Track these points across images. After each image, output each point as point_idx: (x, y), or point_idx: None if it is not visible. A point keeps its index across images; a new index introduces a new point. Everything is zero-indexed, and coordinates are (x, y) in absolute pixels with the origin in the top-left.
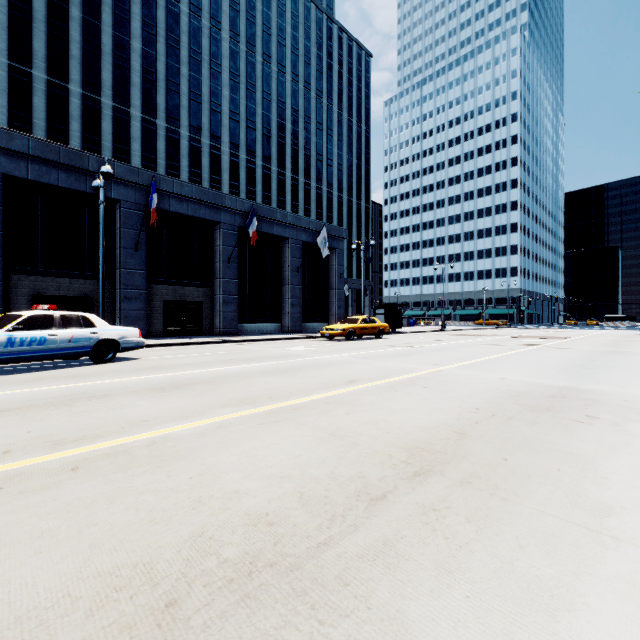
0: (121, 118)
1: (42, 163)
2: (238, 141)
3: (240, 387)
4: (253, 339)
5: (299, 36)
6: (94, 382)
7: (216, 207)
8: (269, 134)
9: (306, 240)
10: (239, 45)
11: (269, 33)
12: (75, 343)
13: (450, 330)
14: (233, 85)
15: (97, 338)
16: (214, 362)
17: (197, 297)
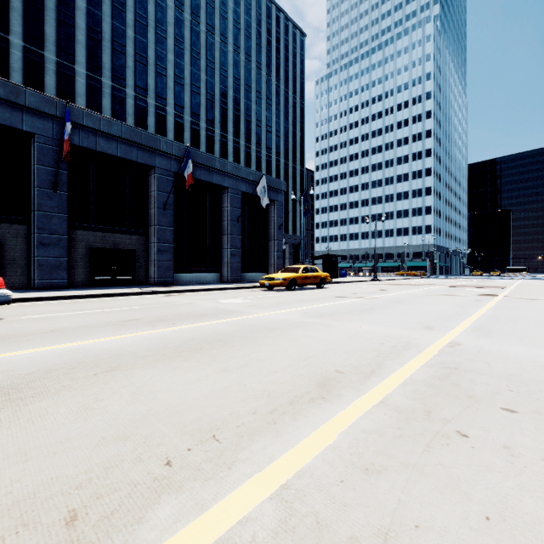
0: (65, 73)
1: None
2: (183, 104)
3: (50, 421)
4: (186, 289)
5: (240, 11)
6: None
7: (150, 150)
8: (212, 99)
9: (246, 190)
10: (184, 14)
11: (212, 6)
12: None
13: (381, 280)
14: (178, 51)
15: None
16: (100, 326)
17: (129, 245)
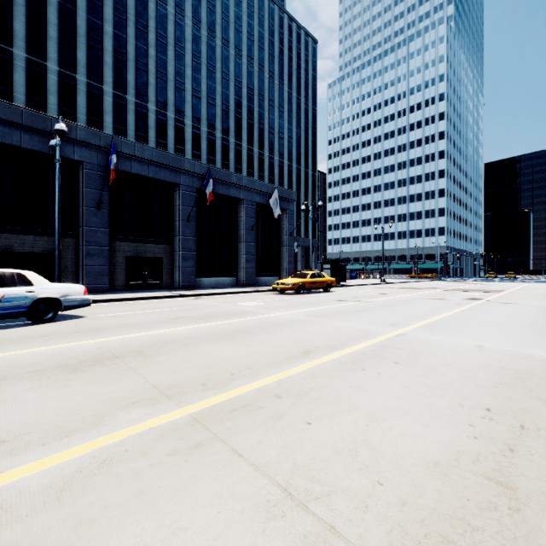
0: (94, 93)
1: (4, 124)
2: (200, 115)
3: (172, 363)
4: (209, 293)
5: (254, 24)
6: (3, 354)
7: (176, 170)
8: (227, 110)
9: (259, 201)
10: (201, 30)
11: (227, 20)
12: (6, 303)
13: (389, 283)
14: (195, 66)
15: (34, 297)
16: (160, 321)
17: (158, 253)
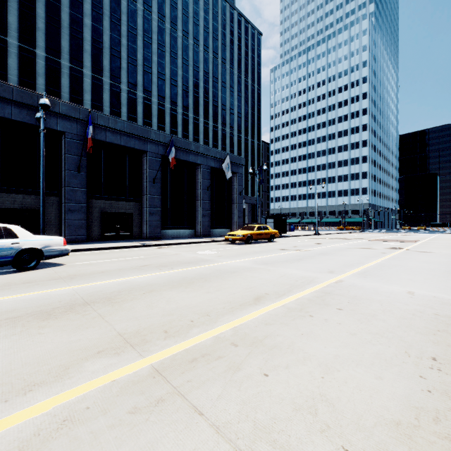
0: (76, 76)
1: None
2: (164, 94)
3: (138, 309)
4: (171, 243)
5: (209, 18)
6: None
7: (143, 139)
8: (187, 90)
9: (214, 166)
10: (165, 24)
11: (187, 16)
12: None
13: (322, 234)
14: (160, 53)
15: (19, 248)
16: (128, 269)
17: (129, 209)
